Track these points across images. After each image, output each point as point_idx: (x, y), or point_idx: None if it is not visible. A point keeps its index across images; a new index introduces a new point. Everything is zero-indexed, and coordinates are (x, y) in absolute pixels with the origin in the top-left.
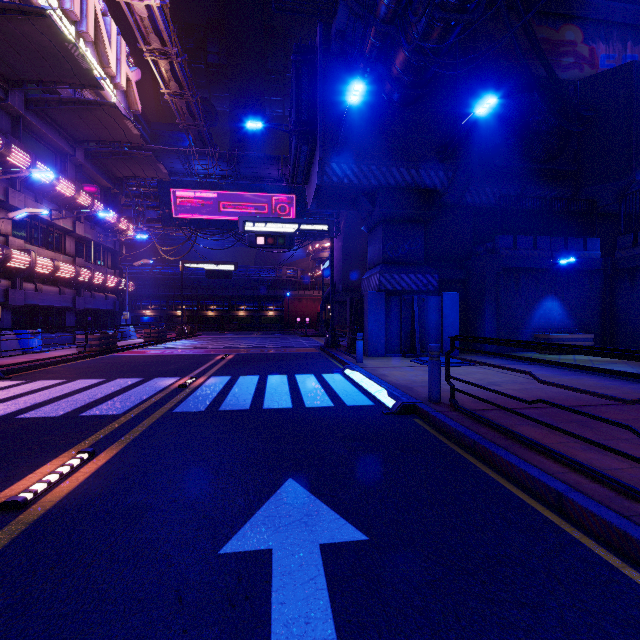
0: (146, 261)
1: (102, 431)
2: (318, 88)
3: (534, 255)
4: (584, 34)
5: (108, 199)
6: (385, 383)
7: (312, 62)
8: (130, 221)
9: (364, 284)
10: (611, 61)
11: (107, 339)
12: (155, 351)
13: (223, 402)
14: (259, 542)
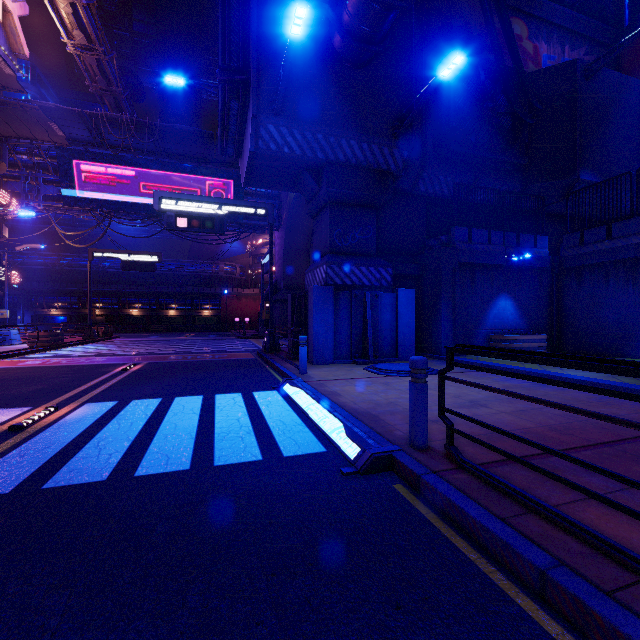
0: (34, 245)
1: None
2: (251, 27)
3: (489, 250)
4: (529, 30)
5: None
6: (339, 409)
7: None
8: (19, 197)
9: (308, 278)
10: (552, 62)
11: None
12: (34, 361)
13: (66, 464)
14: None
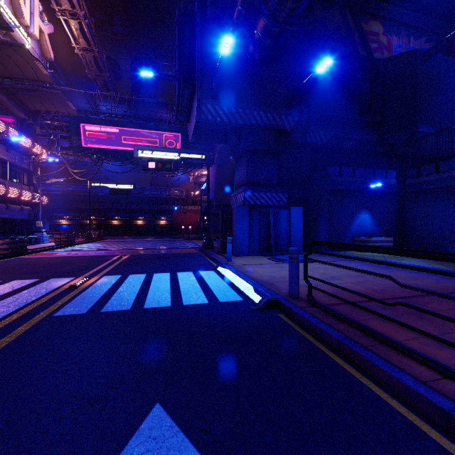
0: (57, 180)
1: None
2: (197, 44)
3: (353, 181)
4: (384, 28)
5: (24, 128)
6: (251, 279)
7: (192, 24)
8: (45, 148)
9: (232, 200)
10: (401, 49)
11: (17, 244)
12: (62, 253)
13: (107, 302)
14: None
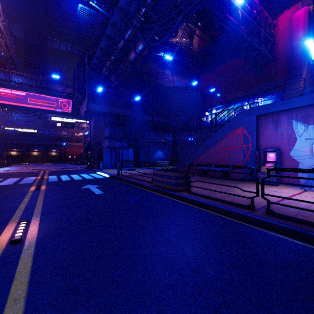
0: None
1: (34, 184)
2: (86, 78)
3: (155, 138)
4: (171, 73)
5: None
6: (108, 173)
7: (84, 67)
8: None
9: (103, 144)
10: (178, 82)
11: None
12: (2, 171)
13: (62, 179)
14: (86, 187)
